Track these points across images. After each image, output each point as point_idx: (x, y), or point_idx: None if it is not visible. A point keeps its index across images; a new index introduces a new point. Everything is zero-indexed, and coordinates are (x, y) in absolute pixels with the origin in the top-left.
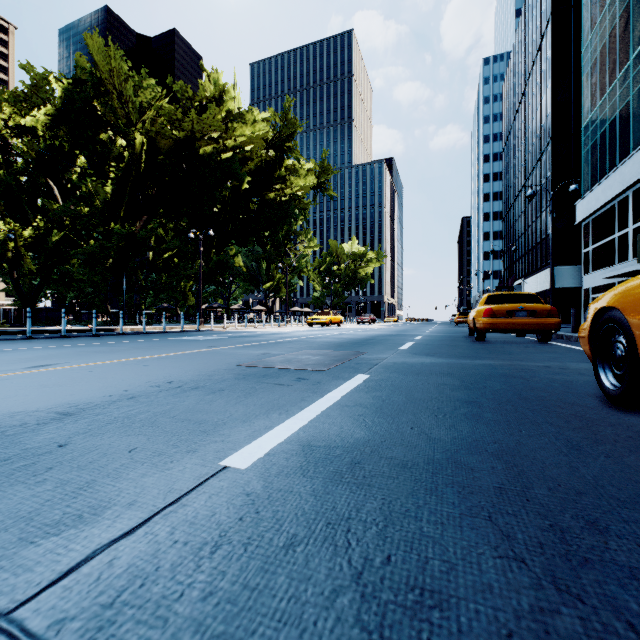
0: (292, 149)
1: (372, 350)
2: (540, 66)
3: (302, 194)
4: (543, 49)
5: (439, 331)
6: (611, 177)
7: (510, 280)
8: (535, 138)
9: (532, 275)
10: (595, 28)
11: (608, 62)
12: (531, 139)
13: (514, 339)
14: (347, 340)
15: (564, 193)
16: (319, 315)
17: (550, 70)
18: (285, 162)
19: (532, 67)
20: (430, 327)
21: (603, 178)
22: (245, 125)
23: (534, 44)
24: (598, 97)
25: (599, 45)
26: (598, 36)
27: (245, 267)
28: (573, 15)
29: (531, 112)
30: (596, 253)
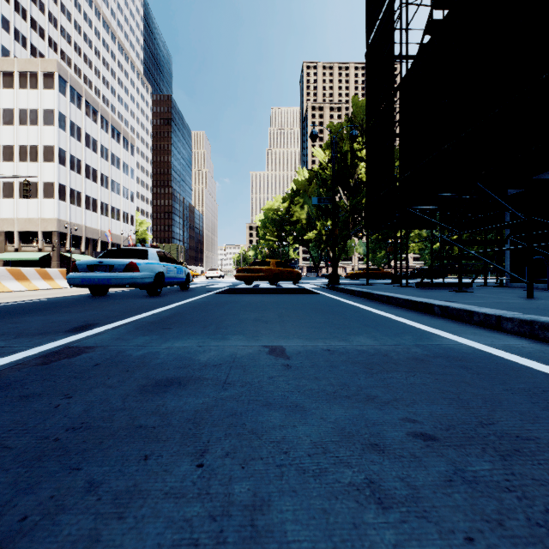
0: None
1: None
2: None
3: None
4: None
5: None
6: None
7: None
8: None
9: None
10: None
11: None
12: None
13: None
14: None
15: None
16: None
17: None
18: None
19: None
20: None
21: None
22: None
23: None
24: None
25: None
26: None
27: None
28: None
29: None
30: None
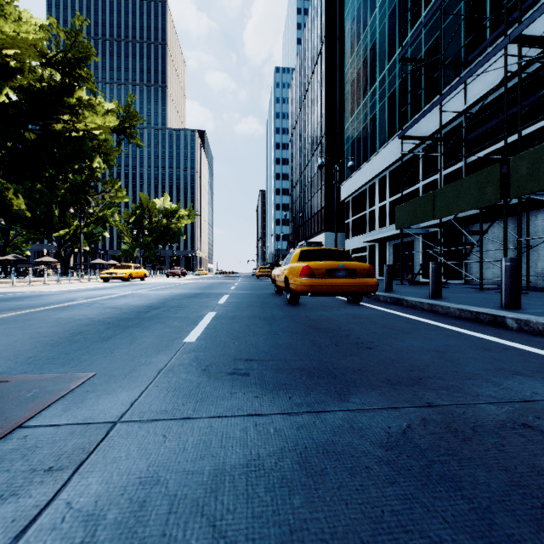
0: (85, 78)
1: (118, 357)
2: (317, 77)
3: (101, 134)
4: (319, 64)
5: (245, 286)
6: (365, 167)
7: (296, 241)
8: (313, 132)
9: (311, 238)
10: (354, 55)
11: (362, 82)
12: (310, 133)
13: (322, 298)
14: (113, 313)
15: (333, 177)
16: (117, 269)
17: (324, 81)
18: (77, 92)
19: (311, 77)
20: (236, 281)
21: (360, 167)
22: (3, 18)
23: (312, 60)
24: (356, 107)
25: (356, 68)
26: (356, 61)
27: (29, 211)
28: (338, 44)
29: (310, 112)
30: (354, 223)
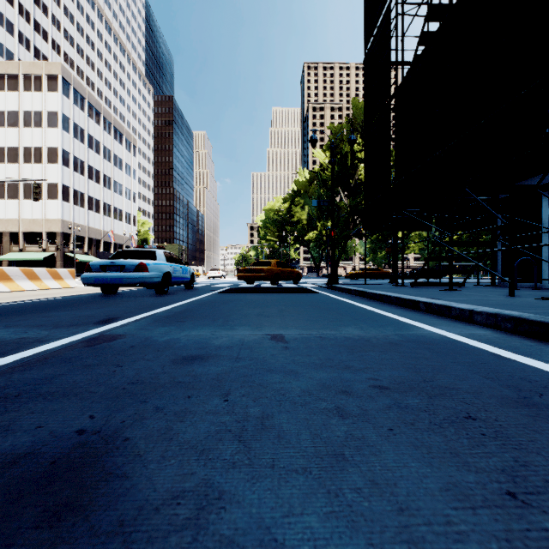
0: None
1: None
2: None
3: None
4: None
5: None
6: None
7: None
8: None
9: None
10: None
11: None
12: None
13: None
14: None
15: None
16: None
17: None
18: None
19: None
20: None
21: None
22: None
23: None
24: None
25: None
26: None
27: None
28: None
29: None
30: None
